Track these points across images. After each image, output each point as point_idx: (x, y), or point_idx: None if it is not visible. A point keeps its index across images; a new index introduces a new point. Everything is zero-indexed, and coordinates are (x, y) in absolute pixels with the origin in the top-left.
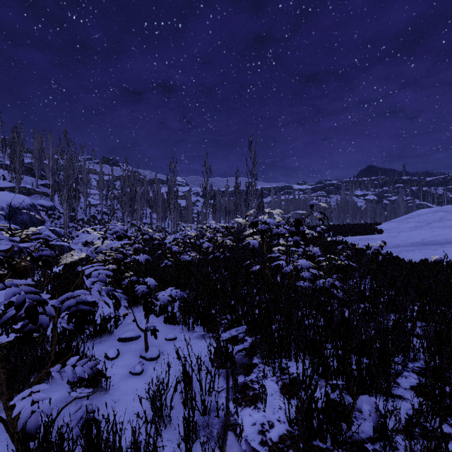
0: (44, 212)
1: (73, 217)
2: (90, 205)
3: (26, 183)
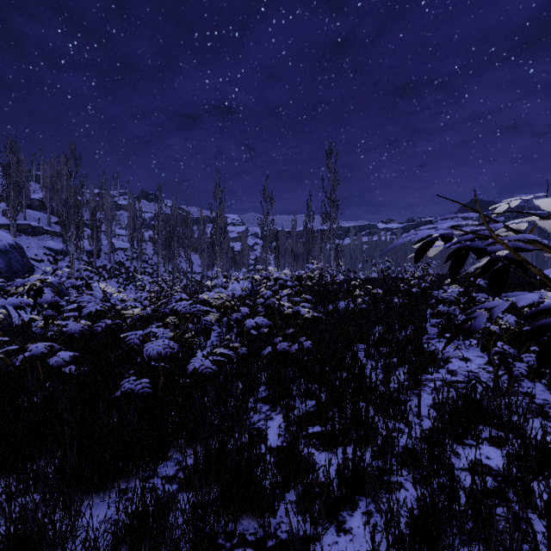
0: (51, 257)
1: (91, 263)
2: (113, 248)
3: (34, 221)
